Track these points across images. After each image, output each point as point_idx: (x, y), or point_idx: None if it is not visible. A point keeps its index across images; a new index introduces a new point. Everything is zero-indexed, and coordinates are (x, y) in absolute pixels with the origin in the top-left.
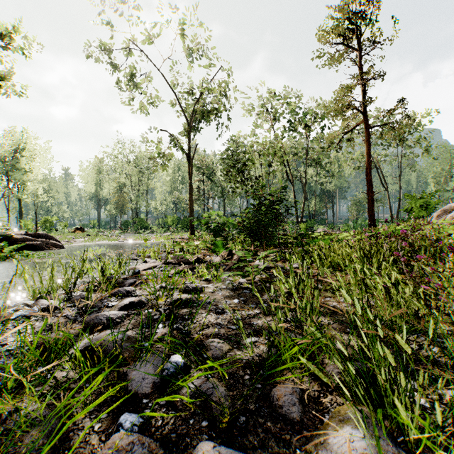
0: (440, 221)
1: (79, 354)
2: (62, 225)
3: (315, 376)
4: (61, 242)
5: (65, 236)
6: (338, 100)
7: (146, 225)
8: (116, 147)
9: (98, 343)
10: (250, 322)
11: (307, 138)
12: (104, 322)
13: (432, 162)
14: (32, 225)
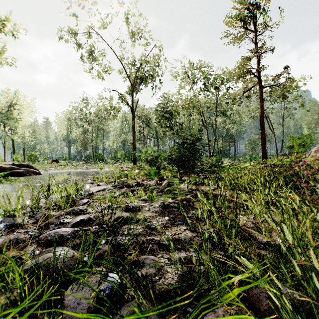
0: (317, 155)
1: (17, 279)
2: (42, 158)
3: (241, 297)
4: (40, 170)
5: (44, 166)
6: (240, 68)
7: (102, 158)
8: (81, 103)
9: (45, 262)
10: (179, 238)
11: (217, 96)
12: (56, 238)
13: (305, 113)
14: (21, 158)
